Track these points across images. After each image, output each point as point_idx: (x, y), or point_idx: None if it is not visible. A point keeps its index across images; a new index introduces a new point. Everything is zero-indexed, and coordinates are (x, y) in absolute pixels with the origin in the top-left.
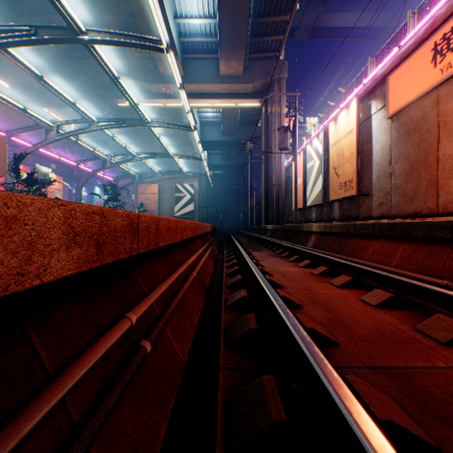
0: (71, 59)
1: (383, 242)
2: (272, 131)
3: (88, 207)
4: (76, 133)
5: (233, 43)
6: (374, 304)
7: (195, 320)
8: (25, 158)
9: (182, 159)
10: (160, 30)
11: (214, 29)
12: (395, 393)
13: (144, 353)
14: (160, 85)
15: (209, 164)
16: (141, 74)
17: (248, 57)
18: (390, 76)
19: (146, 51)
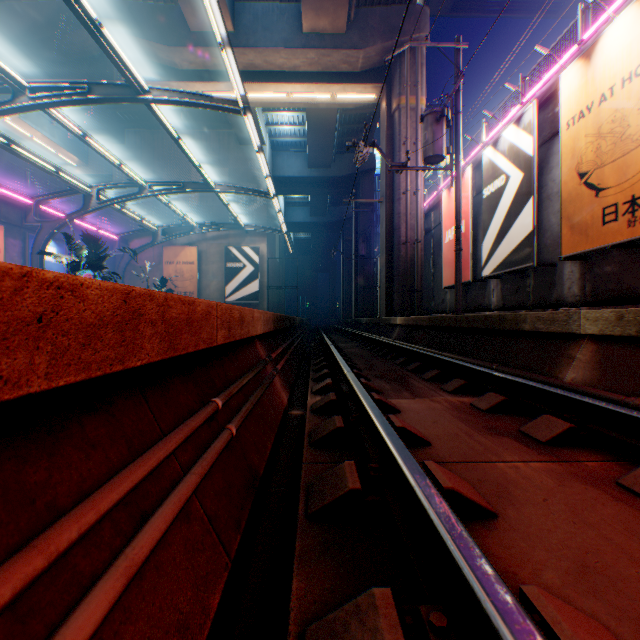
0: None
1: None
2: (401, 141)
3: None
4: None
5: None
6: None
7: None
8: None
9: (239, 205)
10: None
11: None
12: None
13: None
14: (189, 52)
15: (287, 221)
16: (153, 28)
17: None
18: None
19: None
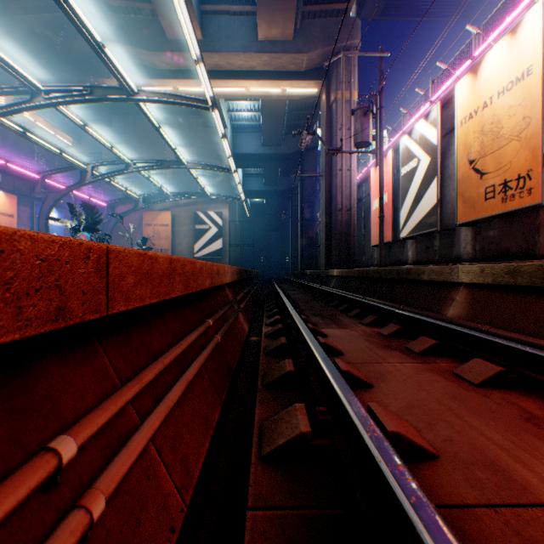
0: (28, 13)
1: None
2: (338, 127)
3: None
4: (7, 110)
5: None
6: None
7: None
8: None
9: (205, 177)
10: None
11: None
12: None
13: None
14: (166, 55)
15: (245, 189)
16: (137, 37)
17: (301, 7)
18: None
19: None
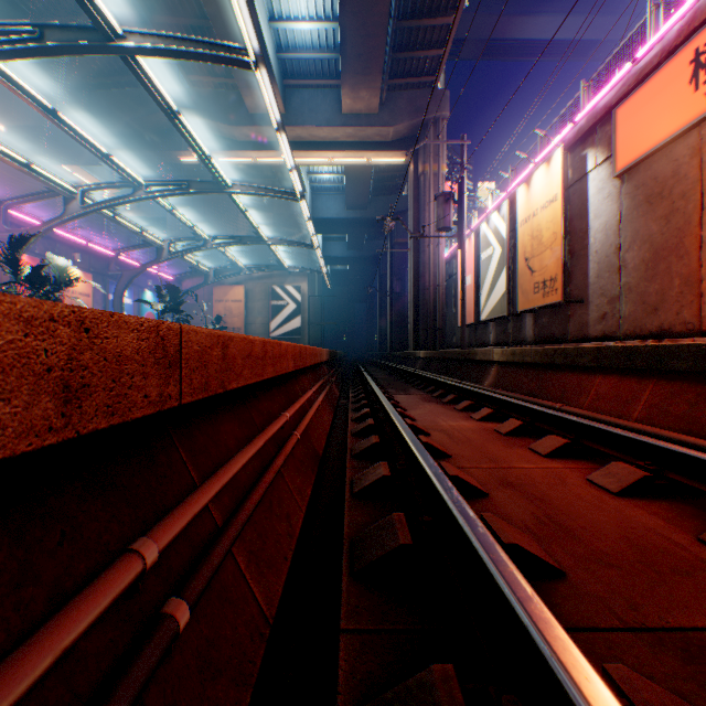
0: (105, 87)
1: (615, 379)
2: (426, 201)
3: (31, 306)
4: (112, 203)
5: (364, 61)
6: (614, 489)
7: (297, 522)
8: (28, 242)
9: (282, 247)
10: (244, 31)
11: (334, 38)
12: (704, 696)
13: (171, 634)
14: (247, 129)
15: (325, 255)
16: (218, 111)
17: (386, 84)
18: (619, 109)
19: (224, 74)
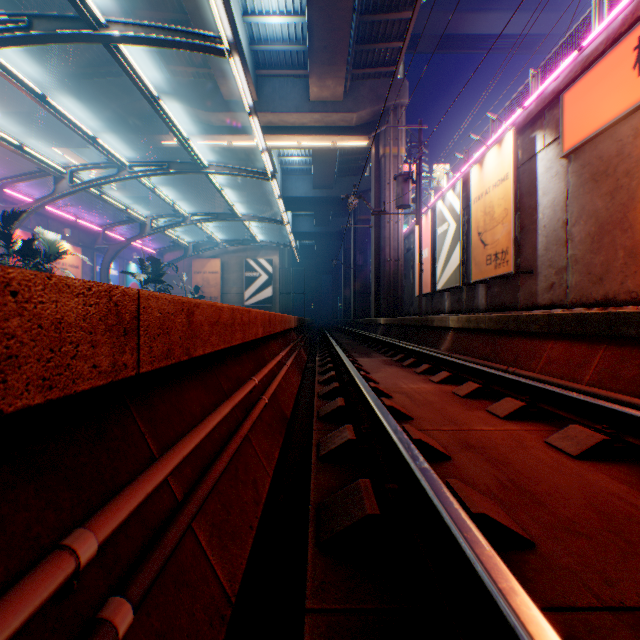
0: (93, 76)
1: (566, 344)
2: (386, 181)
3: None
4: (98, 183)
5: (330, 52)
6: (573, 452)
7: (263, 488)
8: (20, 217)
9: (255, 223)
10: (218, 20)
11: (302, 32)
12: None
13: None
14: (223, 115)
15: (294, 231)
16: (196, 99)
17: (350, 74)
18: (566, 93)
19: (202, 64)
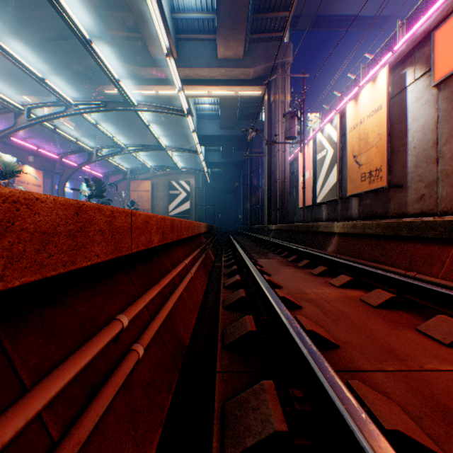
0: (51, 39)
1: None
2: (276, 121)
3: None
4: (49, 117)
5: (233, 18)
6: None
7: None
8: None
9: (177, 154)
10: None
11: (211, 3)
12: None
13: None
14: (151, 70)
15: (206, 161)
16: (130, 57)
17: (249, 37)
18: (437, 31)
19: (135, 30)
